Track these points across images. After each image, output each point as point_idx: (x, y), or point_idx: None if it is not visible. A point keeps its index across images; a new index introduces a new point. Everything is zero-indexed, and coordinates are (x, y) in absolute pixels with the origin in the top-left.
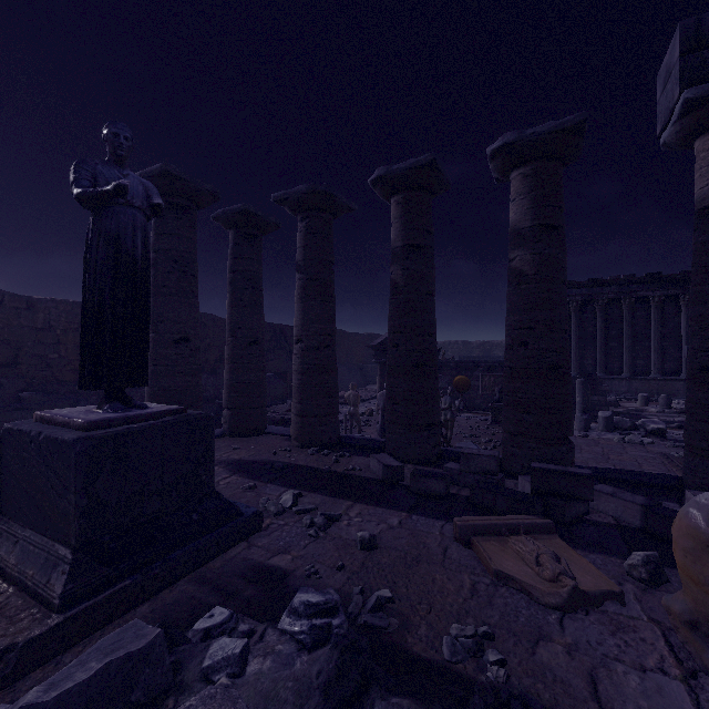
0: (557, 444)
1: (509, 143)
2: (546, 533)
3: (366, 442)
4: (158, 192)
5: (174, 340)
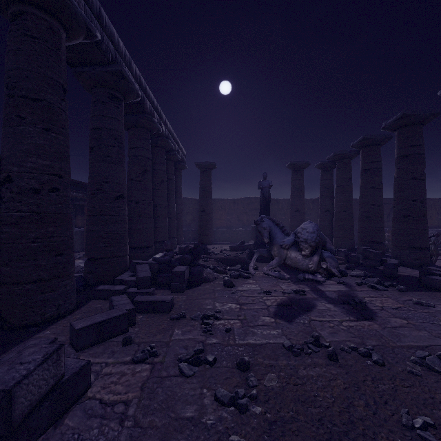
0: (404, 249)
1: (383, 127)
2: (341, 260)
3: None
4: (291, 168)
5: (295, 211)
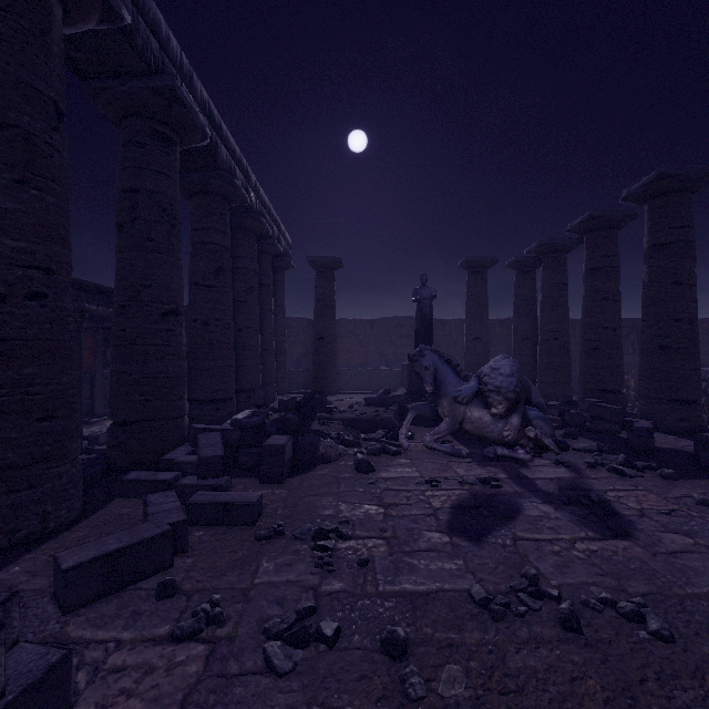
0: (660, 403)
1: (623, 197)
2: (554, 422)
3: None
4: (467, 268)
5: (473, 339)
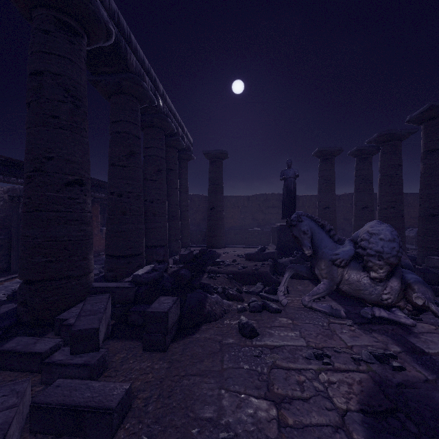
0: None
1: None
2: None
3: (416, 258)
4: (319, 156)
5: (324, 208)
